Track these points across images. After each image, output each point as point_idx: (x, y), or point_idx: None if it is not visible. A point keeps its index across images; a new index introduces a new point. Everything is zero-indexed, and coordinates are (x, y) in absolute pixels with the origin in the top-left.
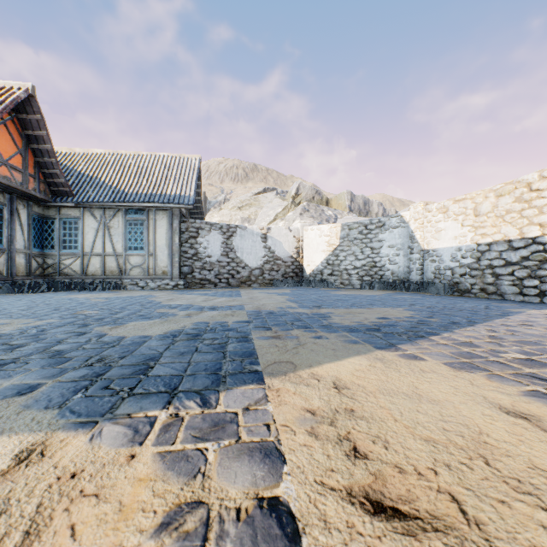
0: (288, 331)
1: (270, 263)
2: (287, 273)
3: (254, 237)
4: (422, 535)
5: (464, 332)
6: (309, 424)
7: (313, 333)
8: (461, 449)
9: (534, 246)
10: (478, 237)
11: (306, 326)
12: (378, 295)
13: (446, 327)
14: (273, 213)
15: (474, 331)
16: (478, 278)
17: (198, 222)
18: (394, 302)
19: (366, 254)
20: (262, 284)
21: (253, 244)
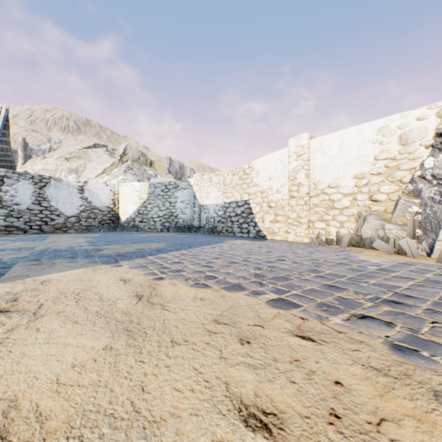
0: (53, 260)
1: (87, 212)
2: (104, 220)
3: (70, 188)
4: (10, 314)
5: (174, 253)
6: (0, 296)
7: (71, 260)
8: (73, 293)
9: (246, 205)
10: (225, 198)
11: (72, 257)
12: (165, 235)
13: (168, 251)
14: (102, 167)
15: (180, 252)
16: (225, 223)
17: (3, 171)
18: (166, 240)
19: (166, 206)
20: (79, 230)
21: (69, 195)
